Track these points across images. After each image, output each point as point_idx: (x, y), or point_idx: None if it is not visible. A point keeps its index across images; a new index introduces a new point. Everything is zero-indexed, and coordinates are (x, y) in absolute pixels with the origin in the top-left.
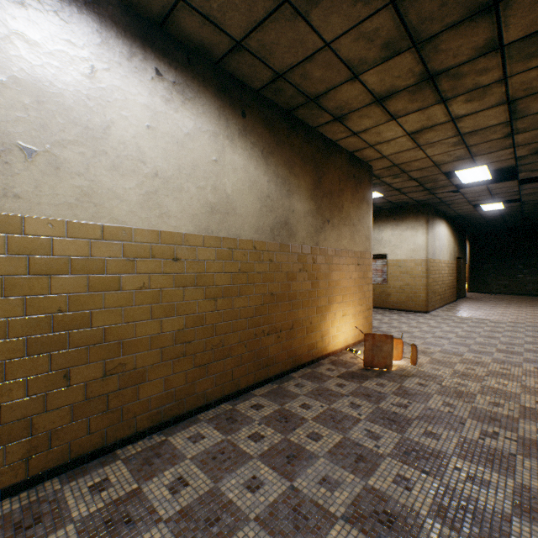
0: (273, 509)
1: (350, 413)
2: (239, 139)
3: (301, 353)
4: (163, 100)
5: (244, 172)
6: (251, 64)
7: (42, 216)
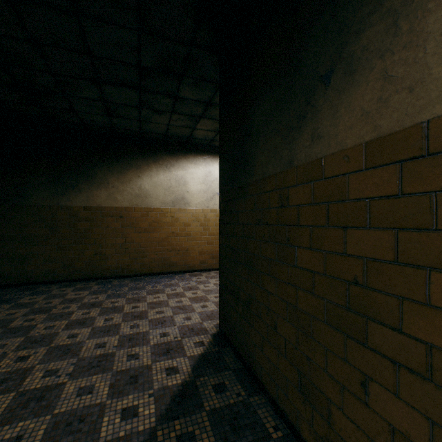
0: None
1: None
2: None
3: None
4: None
5: None
6: None
7: None
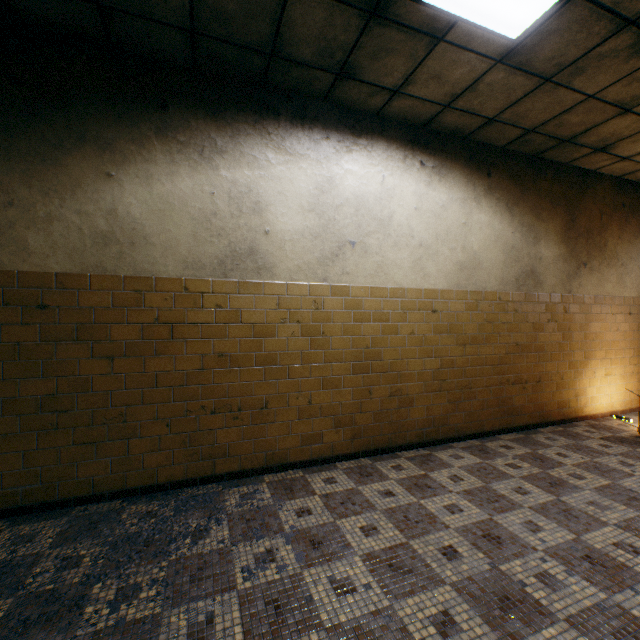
0: (543, 506)
1: (619, 468)
2: (484, 198)
3: (549, 409)
4: (425, 184)
5: (488, 228)
6: (500, 130)
7: (358, 284)
